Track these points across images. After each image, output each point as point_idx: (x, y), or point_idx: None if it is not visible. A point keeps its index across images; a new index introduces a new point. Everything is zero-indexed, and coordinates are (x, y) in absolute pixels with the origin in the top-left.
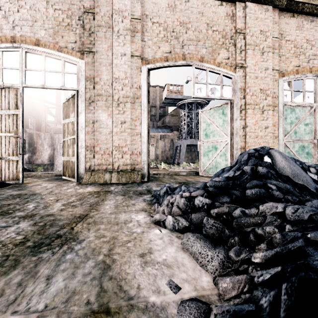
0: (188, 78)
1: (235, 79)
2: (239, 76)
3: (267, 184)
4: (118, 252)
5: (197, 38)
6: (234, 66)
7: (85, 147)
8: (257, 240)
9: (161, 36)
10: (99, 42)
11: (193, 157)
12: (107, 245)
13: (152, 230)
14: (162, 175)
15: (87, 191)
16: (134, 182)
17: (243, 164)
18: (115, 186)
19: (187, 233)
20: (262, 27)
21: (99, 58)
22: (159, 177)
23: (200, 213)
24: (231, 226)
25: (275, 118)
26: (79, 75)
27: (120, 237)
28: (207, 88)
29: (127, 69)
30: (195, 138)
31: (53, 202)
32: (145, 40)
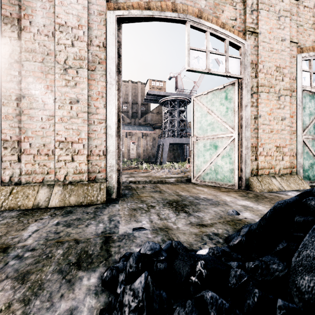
0: (170, 74)
1: (245, 49)
2: (250, 45)
3: None
4: None
5: None
6: (242, 31)
7: (2, 143)
8: None
9: None
10: None
11: (175, 156)
12: None
13: None
14: (142, 183)
15: None
16: (91, 204)
17: None
18: (45, 218)
19: None
20: None
21: None
22: (138, 187)
23: None
24: None
25: (293, 107)
26: None
27: None
28: (208, 58)
29: (81, 12)
30: (178, 136)
31: None
32: None
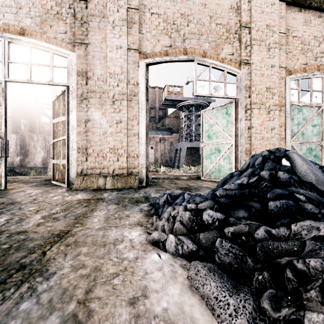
0: (188, 79)
1: (240, 77)
2: (244, 73)
3: (294, 193)
4: (98, 295)
5: (199, 31)
6: (238, 62)
7: (77, 149)
8: (297, 278)
9: (161, 28)
10: (92, 33)
11: (193, 160)
12: (85, 283)
13: (148, 254)
14: (162, 179)
15: (76, 199)
16: (131, 188)
17: (258, 169)
18: (109, 192)
19: (195, 262)
20: (268, 21)
21: (92, 50)
22: (159, 181)
23: (211, 233)
24: (254, 252)
25: (282, 119)
26: (69, 69)
27: (105, 267)
28: (211, 86)
29: (123, 63)
30: (195, 140)
31: (31, 214)
32: (143, 33)
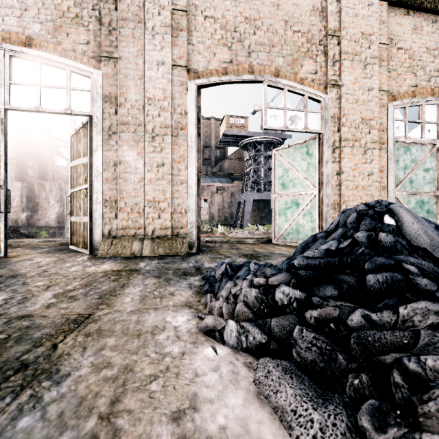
0: (255, 107)
1: (326, 103)
2: (332, 98)
3: (402, 263)
4: (128, 407)
5: (270, 41)
6: (324, 84)
7: (103, 202)
8: (409, 384)
9: (218, 37)
10: (123, 44)
11: (261, 217)
12: (110, 389)
13: (200, 348)
14: (219, 243)
15: (101, 270)
16: (177, 255)
17: (351, 229)
18: (147, 260)
19: (265, 360)
20: (364, 27)
21: (123, 68)
22: (215, 246)
23: (287, 319)
24: (347, 346)
25: (383, 160)
26: (93, 92)
27: (139, 366)
28: (286, 116)
29: (166, 85)
30: (265, 190)
31: (39, 291)
32: (194, 43)
